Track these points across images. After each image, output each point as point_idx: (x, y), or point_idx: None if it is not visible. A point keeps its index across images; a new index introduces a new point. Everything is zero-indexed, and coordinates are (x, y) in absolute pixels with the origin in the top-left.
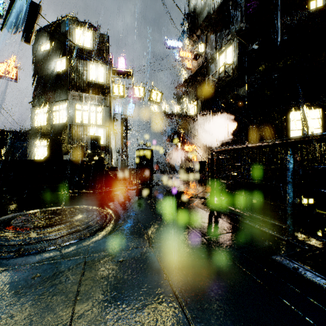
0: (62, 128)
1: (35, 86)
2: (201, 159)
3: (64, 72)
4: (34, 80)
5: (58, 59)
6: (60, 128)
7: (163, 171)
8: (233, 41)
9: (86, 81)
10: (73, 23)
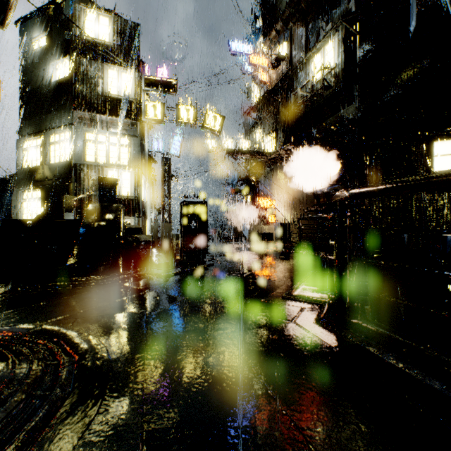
0: (64, 170)
1: (24, 105)
2: (283, 219)
3: (67, 81)
4: (23, 95)
5: (58, 60)
6: (61, 170)
7: (225, 238)
8: (336, 31)
9: (103, 95)
10: (82, 3)
